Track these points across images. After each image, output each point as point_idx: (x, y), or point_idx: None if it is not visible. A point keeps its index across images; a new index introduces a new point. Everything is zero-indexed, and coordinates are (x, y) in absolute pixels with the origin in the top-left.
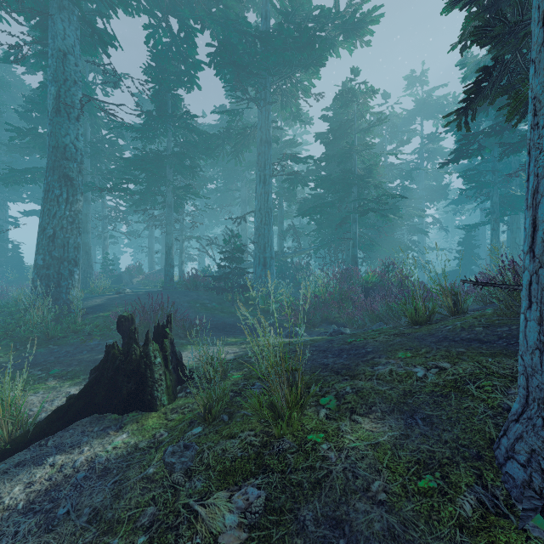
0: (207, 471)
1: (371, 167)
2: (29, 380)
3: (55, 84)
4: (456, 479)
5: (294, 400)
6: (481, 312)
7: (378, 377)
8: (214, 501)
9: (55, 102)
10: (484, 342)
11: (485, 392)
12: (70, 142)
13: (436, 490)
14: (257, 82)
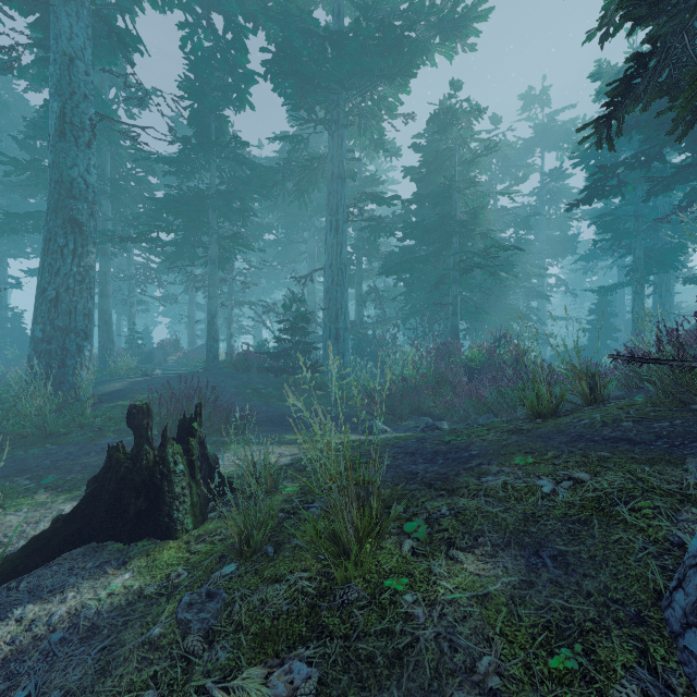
0: (237, 633)
1: (476, 211)
2: (11, 492)
3: (59, 99)
4: (608, 657)
5: (367, 527)
6: (628, 400)
7: (487, 493)
8: (243, 684)
9: (59, 122)
10: (636, 444)
11: (644, 517)
12: (79, 175)
13: (577, 675)
14: (326, 99)
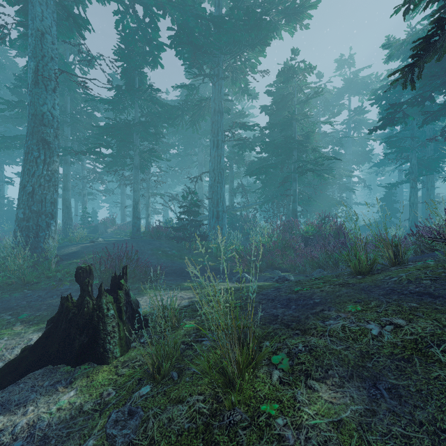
0: None
1: (308, 134)
2: None
3: (34, 60)
4: None
5: (245, 361)
6: (423, 263)
7: (331, 334)
8: None
9: (34, 75)
10: (435, 297)
11: None
12: (48, 110)
13: None
14: (211, 60)
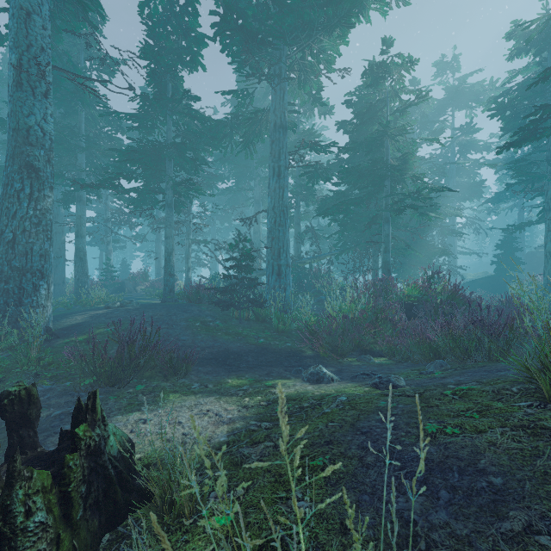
0: None
1: (406, 156)
2: None
3: (16, 51)
4: None
5: None
6: None
7: None
8: None
9: (16, 73)
10: None
11: None
12: (36, 123)
13: None
14: (269, 54)
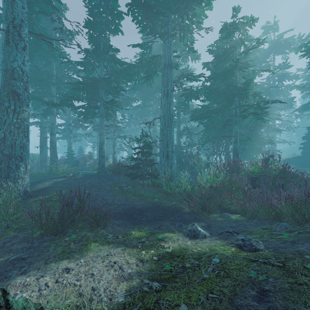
0: None
1: (249, 82)
2: None
3: (6, 22)
4: None
5: None
6: None
7: None
8: None
9: (6, 35)
10: None
11: None
12: (18, 66)
13: None
14: (161, 20)
